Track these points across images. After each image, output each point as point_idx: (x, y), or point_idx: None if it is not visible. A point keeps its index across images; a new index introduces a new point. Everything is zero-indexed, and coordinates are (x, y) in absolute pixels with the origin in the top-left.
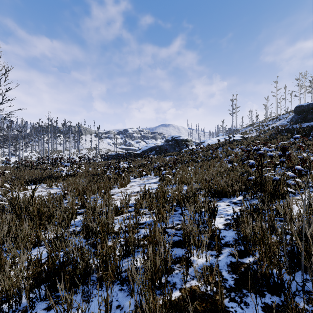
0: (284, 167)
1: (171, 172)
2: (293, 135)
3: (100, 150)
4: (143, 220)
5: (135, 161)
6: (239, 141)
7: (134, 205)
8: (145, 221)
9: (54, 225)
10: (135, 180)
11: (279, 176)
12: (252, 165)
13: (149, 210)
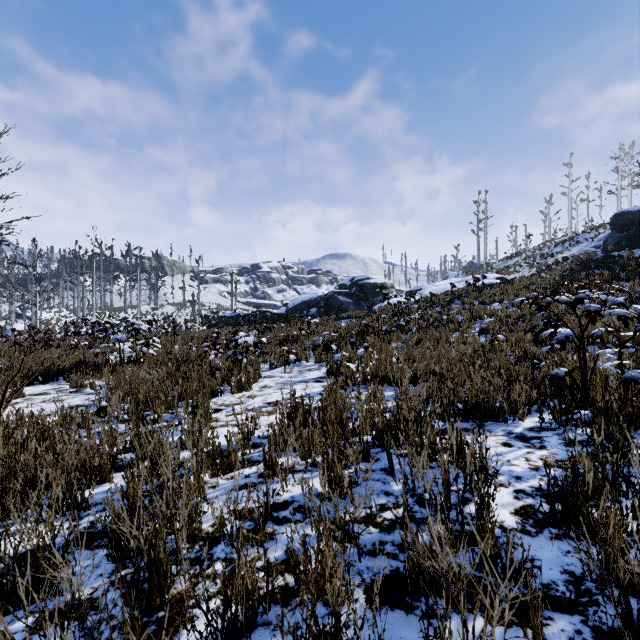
0: (610, 343)
1: (353, 356)
2: (615, 274)
3: (201, 308)
4: (285, 493)
5: (274, 329)
6: (496, 287)
7: (263, 448)
8: (291, 495)
9: (6, 532)
10: (272, 374)
11: (611, 365)
12: (565, 341)
13: (303, 458)
